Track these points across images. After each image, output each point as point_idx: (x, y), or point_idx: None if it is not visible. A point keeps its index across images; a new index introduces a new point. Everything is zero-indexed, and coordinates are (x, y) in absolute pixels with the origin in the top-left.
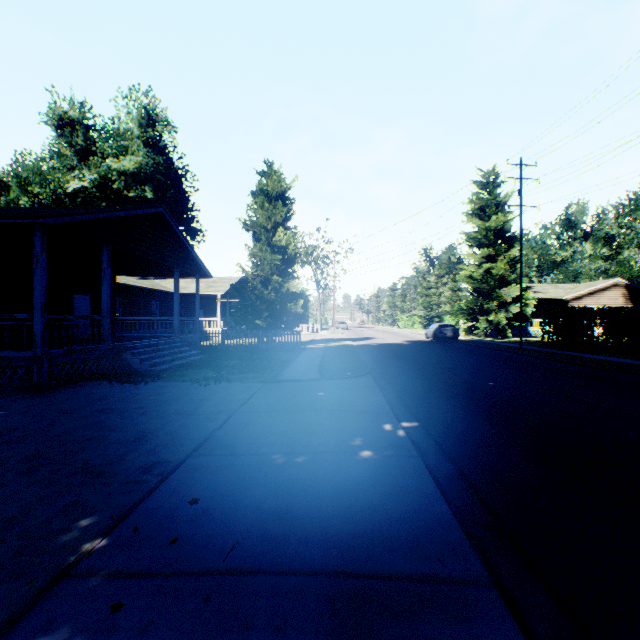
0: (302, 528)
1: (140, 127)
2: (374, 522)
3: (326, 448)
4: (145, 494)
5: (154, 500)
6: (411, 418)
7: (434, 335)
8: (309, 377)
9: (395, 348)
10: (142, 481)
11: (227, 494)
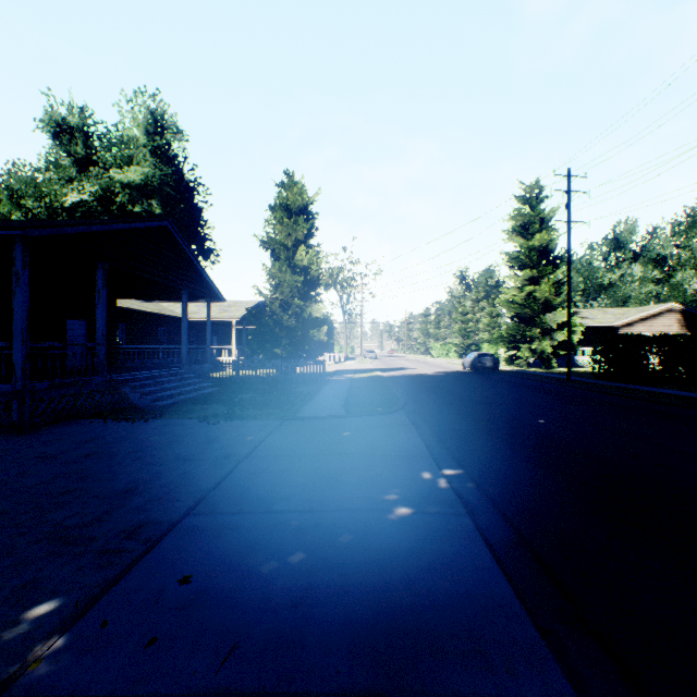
0: (323, 622)
1: (146, 134)
2: (417, 611)
3: (354, 504)
4: (124, 569)
5: (134, 578)
6: (454, 464)
7: (472, 365)
8: (334, 414)
9: (430, 380)
10: (123, 550)
11: (228, 569)
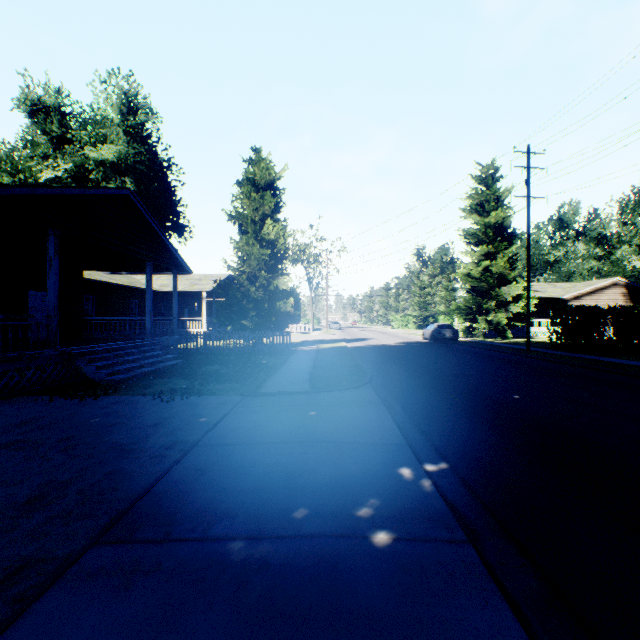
0: None
1: (120, 114)
2: None
3: (317, 525)
4: None
5: None
6: (435, 455)
7: (432, 336)
8: (298, 389)
9: (393, 350)
10: None
11: None
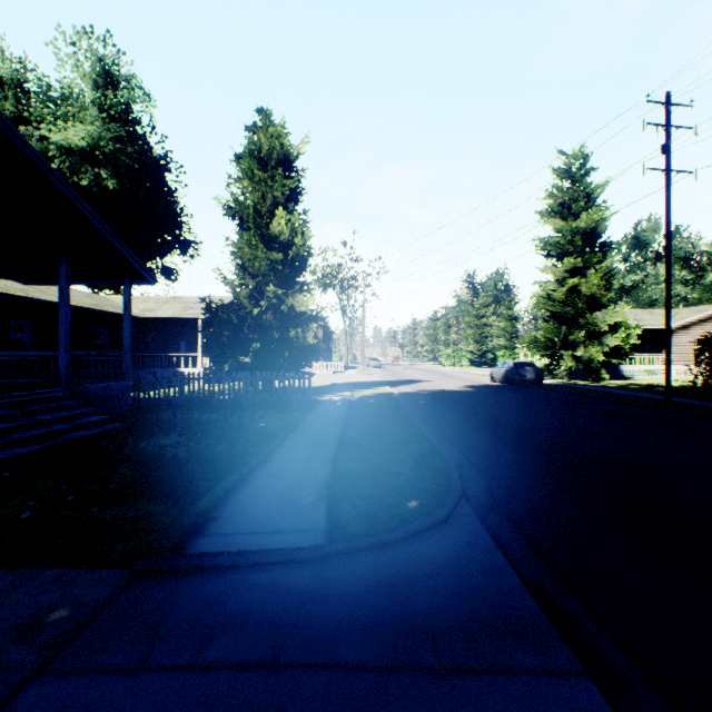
0: None
1: (95, 88)
2: None
3: None
4: None
5: None
6: None
7: (506, 377)
8: (293, 536)
9: (462, 400)
10: None
11: None
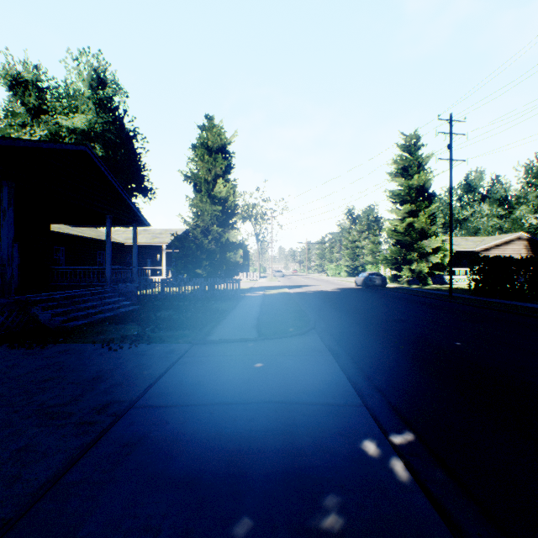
0: None
1: (90, 88)
2: None
3: None
4: None
5: None
6: (398, 420)
7: (364, 283)
8: (245, 336)
9: (331, 296)
10: None
11: None
